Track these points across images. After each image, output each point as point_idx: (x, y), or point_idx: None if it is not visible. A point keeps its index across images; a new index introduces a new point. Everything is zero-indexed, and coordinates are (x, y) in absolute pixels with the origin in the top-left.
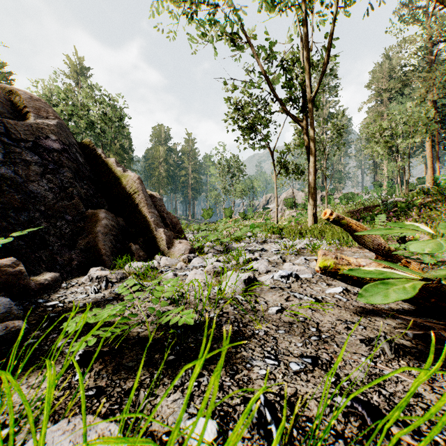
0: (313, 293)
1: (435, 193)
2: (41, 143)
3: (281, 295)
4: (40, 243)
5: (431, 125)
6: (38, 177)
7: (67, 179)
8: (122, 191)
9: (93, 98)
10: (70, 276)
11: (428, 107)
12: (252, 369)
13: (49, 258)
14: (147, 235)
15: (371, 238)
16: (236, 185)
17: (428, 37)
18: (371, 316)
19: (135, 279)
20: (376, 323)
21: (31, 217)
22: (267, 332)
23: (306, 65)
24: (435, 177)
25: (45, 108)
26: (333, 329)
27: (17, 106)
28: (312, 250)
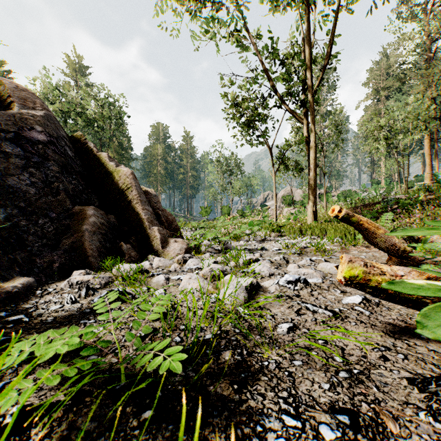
0: (327, 304)
1: (437, 190)
2: (24, 135)
3: (290, 306)
4: (17, 243)
5: (431, 122)
6: (20, 170)
7: (52, 173)
8: (115, 187)
9: (91, 96)
10: (49, 280)
11: (428, 104)
12: (265, 436)
13: (27, 260)
14: (140, 234)
15: (384, 237)
16: (234, 182)
17: (427, 34)
18: (407, 337)
19: (121, 285)
20: (418, 349)
21: (8, 214)
22: (279, 363)
23: (306, 58)
24: (435, 174)
25: (32, 98)
26: (365, 359)
27: (1, 95)
28: (316, 250)
